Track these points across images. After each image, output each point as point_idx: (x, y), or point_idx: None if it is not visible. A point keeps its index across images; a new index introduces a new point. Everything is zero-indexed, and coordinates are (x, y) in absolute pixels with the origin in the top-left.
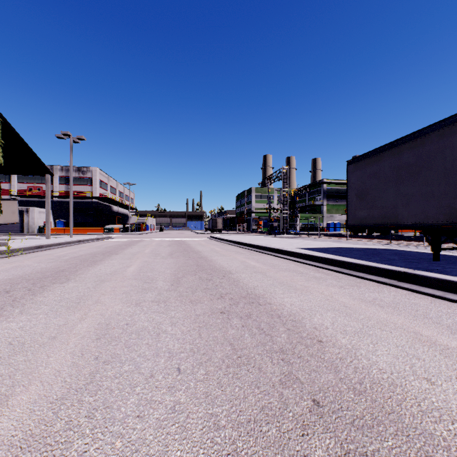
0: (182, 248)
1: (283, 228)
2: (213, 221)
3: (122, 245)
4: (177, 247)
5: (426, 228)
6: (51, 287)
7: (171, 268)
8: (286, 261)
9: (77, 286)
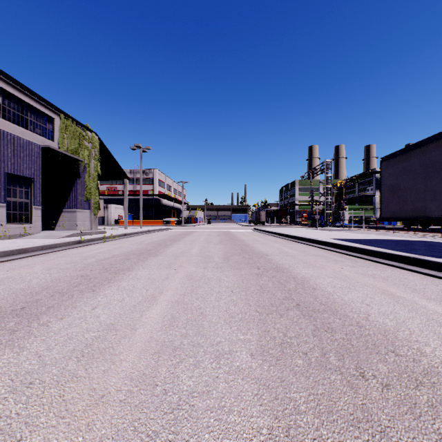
0: (229, 237)
1: (326, 220)
2: (257, 214)
3: (181, 235)
4: (224, 237)
5: None
6: (150, 258)
7: (222, 250)
8: (317, 249)
9: (164, 258)
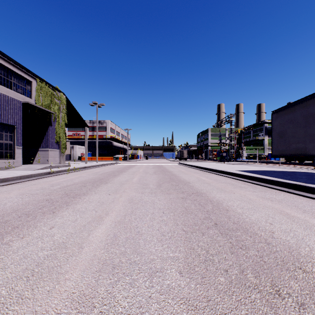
0: (161, 169)
1: (231, 157)
2: (181, 152)
3: (126, 167)
4: (158, 169)
5: None
6: (101, 185)
7: (156, 179)
8: (226, 178)
9: (112, 185)
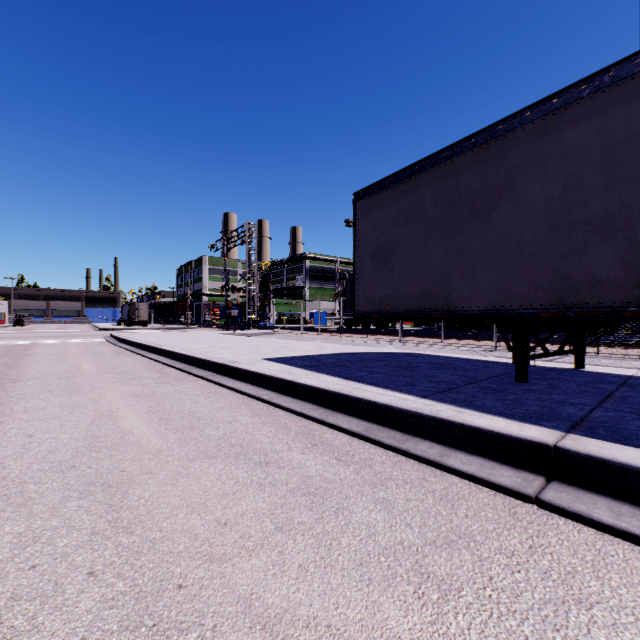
0: None
1: (249, 319)
2: (131, 308)
3: None
4: None
5: (509, 317)
6: None
7: None
8: (234, 401)
9: None
